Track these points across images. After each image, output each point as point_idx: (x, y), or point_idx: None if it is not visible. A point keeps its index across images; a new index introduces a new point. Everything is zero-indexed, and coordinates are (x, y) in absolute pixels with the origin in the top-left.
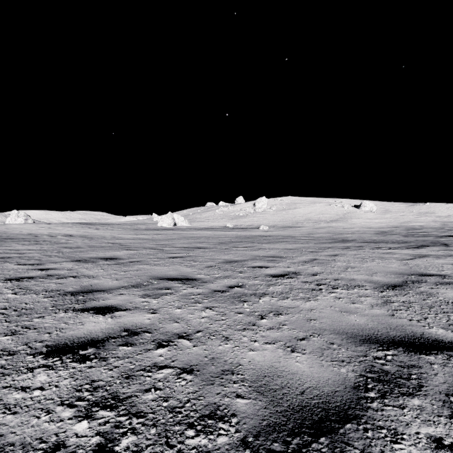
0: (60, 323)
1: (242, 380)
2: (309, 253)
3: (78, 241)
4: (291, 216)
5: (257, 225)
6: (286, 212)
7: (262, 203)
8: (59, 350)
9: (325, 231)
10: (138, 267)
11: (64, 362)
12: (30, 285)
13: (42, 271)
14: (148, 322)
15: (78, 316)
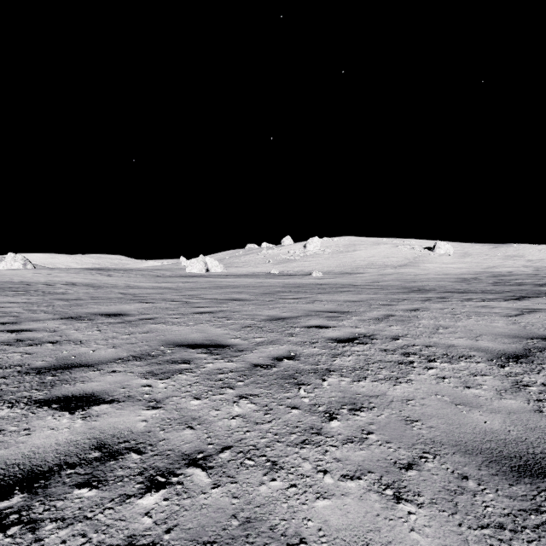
0: None
1: None
2: (380, 306)
3: (81, 291)
4: (350, 261)
5: (308, 271)
6: (343, 255)
7: (315, 244)
8: None
9: (394, 279)
10: (149, 327)
11: None
12: None
13: (13, 333)
14: (141, 427)
15: (28, 416)
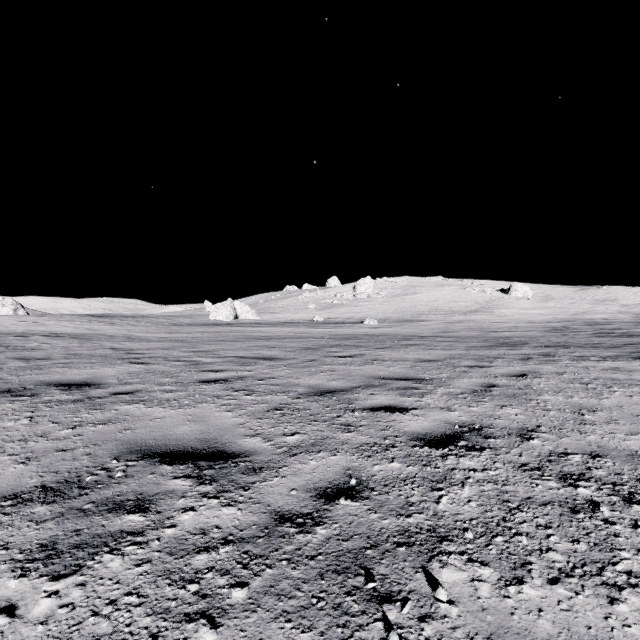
0: None
1: None
2: (469, 369)
3: (59, 346)
4: (409, 305)
5: (359, 318)
6: (401, 299)
7: (367, 286)
8: None
9: (466, 328)
10: (118, 410)
11: None
12: None
13: None
14: None
15: None
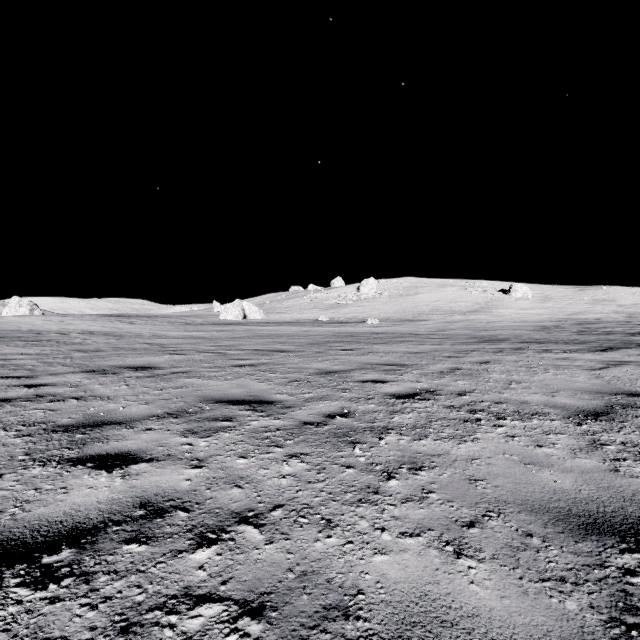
0: (27, 488)
1: (367, 636)
2: (446, 358)
3: (100, 341)
4: (411, 306)
5: (362, 318)
6: (404, 300)
7: (370, 287)
8: (5, 553)
9: (462, 327)
10: (183, 381)
11: (3, 585)
12: (2, 413)
13: (30, 388)
14: (186, 486)
15: (63, 474)
